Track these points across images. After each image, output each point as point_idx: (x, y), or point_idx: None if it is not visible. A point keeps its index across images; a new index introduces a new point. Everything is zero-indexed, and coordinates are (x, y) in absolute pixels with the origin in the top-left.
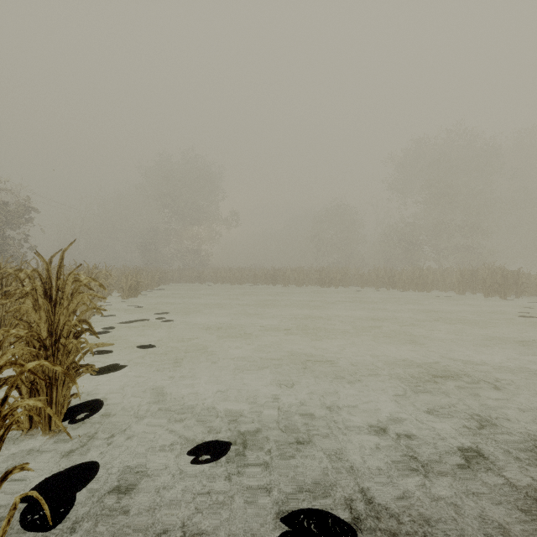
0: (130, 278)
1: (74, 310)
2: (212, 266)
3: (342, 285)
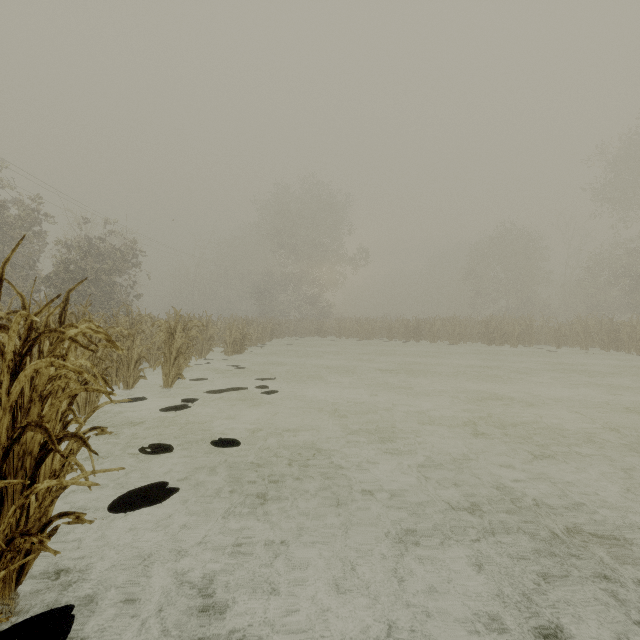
0: (234, 330)
1: (41, 392)
2: (335, 316)
3: (522, 343)
